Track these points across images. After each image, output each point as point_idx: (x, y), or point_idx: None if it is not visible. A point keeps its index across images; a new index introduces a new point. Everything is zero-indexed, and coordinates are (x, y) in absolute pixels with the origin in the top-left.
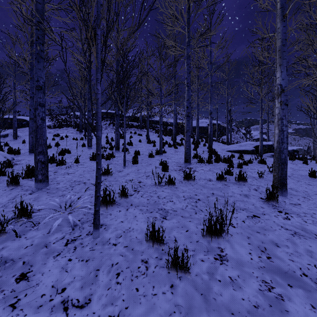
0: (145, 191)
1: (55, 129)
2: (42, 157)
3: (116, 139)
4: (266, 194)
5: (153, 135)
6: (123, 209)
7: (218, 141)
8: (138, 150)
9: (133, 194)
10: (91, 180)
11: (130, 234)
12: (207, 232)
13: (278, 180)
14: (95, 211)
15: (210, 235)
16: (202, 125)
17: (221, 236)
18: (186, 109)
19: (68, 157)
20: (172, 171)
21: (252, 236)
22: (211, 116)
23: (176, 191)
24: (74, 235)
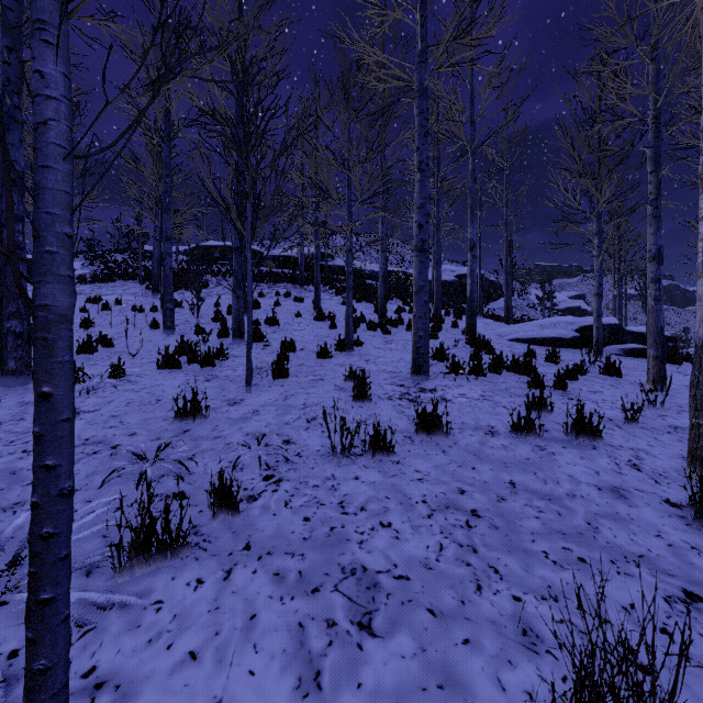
0: (301, 480)
1: (95, 284)
2: None
3: (235, 311)
4: (698, 497)
5: (331, 301)
6: (214, 570)
7: (482, 314)
8: (291, 340)
9: (260, 493)
10: (141, 434)
11: None
12: None
13: None
14: (31, 673)
15: None
16: (443, 277)
17: None
18: (417, 232)
19: (103, 359)
20: (381, 401)
21: None
22: (474, 253)
23: (399, 479)
24: None
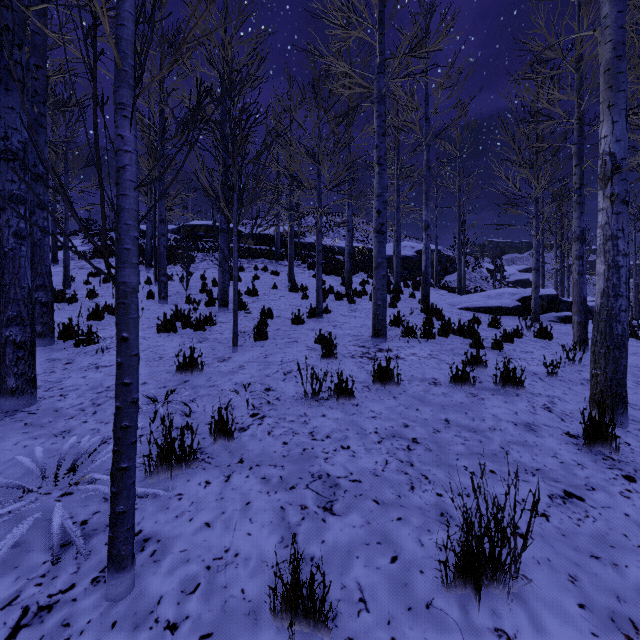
0: (280, 417)
1: (94, 259)
2: (17, 331)
3: (221, 284)
4: (587, 427)
5: (304, 275)
6: (217, 476)
7: (439, 286)
8: (269, 308)
9: (248, 426)
10: (151, 383)
11: (225, 578)
12: (456, 571)
13: (606, 387)
14: (114, 514)
15: (467, 580)
16: (404, 252)
17: (498, 583)
18: (376, 217)
19: (110, 324)
20: (345, 359)
21: (583, 573)
22: (428, 233)
23: (357, 417)
24: (53, 584)
